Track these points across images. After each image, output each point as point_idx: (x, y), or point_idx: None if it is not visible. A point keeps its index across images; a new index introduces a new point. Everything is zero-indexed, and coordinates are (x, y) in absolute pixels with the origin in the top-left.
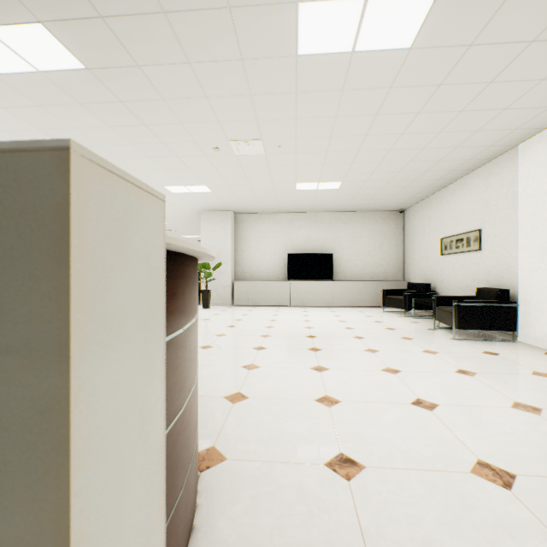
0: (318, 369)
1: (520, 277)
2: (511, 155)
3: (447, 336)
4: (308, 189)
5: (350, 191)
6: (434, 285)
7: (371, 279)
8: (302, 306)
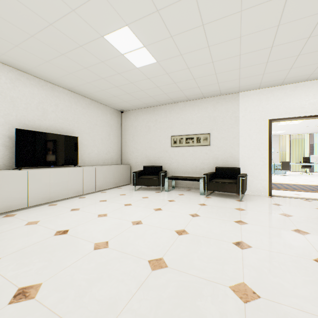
0: None
1: (241, 160)
2: (234, 97)
3: (230, 200)
4: (117, 47)
5: (138, 76)
6: (162, 166)
7: (103, 163)
8: (46, 203)
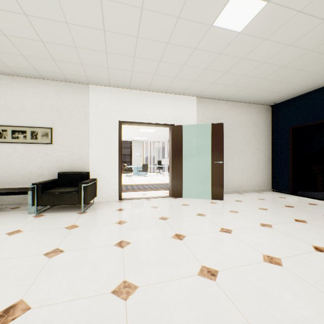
0: (212, 273)
1: (92, 164)
2: (84, 88)
3: (71, 213)
4: None
5: None
6: None
7: None
8: None
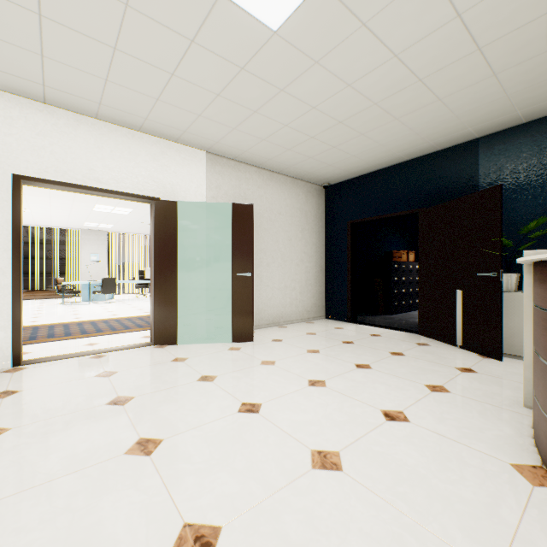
0: (206, 541)
1: None
2: None
3: None
4: None
5: None
6: None
7: None
8: None
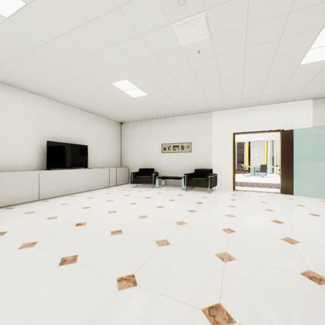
0: (279, 222)
1: (214, 164)
2: (209, 115)
3: (202, 192)
4: (120, 88)
5: (134, 102)
6: (155, 168)
7: (107, 166)
8: (67, 194)
